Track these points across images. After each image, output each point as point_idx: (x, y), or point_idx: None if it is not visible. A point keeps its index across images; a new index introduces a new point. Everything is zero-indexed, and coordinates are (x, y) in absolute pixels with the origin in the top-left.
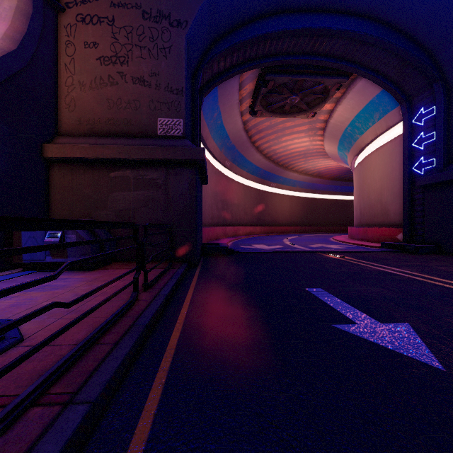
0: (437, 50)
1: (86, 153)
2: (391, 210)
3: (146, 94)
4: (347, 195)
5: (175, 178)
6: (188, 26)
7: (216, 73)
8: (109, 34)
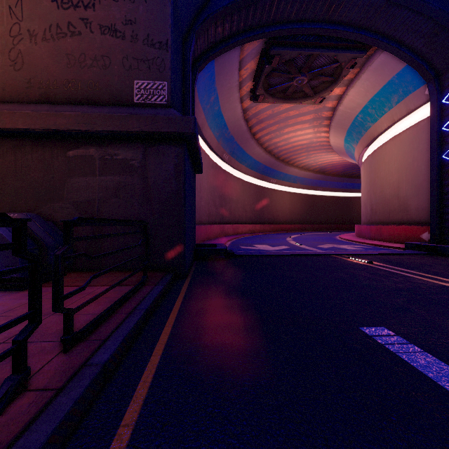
0: None
1: (32, 123)
2: (412, 206)
3: (119, 48)
4: (349, 191)
5: (157, 159)
6: None
7: (212, 42)
8: None
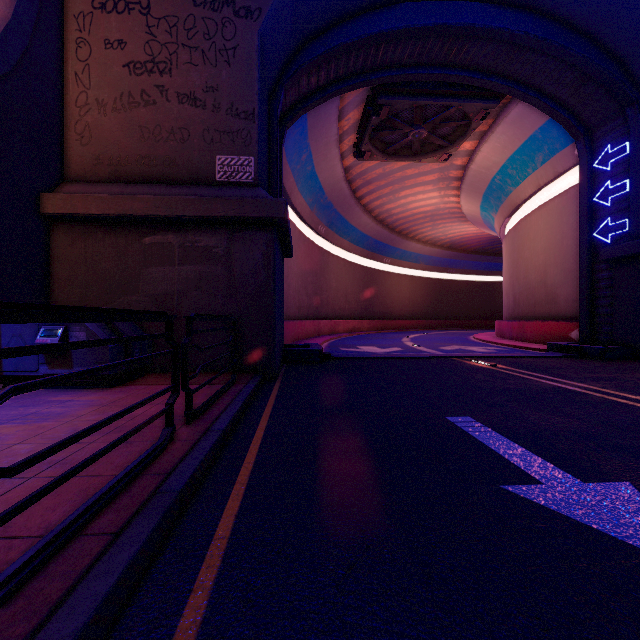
0: (633, 58)
1: (106, 208)
2: (561, 296)
3: (199, 119)
4: (492, 274)
5: (243, 246)
6: (262, 16)
7: (304, 93)
8: (142, 28)
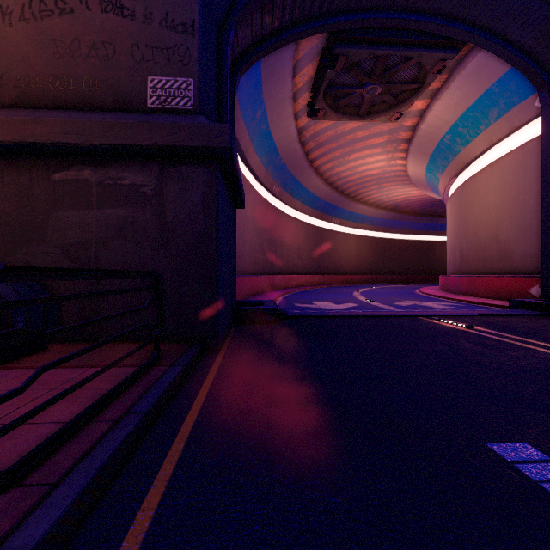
0: None
1: (0, 133)
2: (516, 251)
3: (127, 32)
4: (429, 234)
5: (178, 185)
6: None
7: (258, 36)
8: None
